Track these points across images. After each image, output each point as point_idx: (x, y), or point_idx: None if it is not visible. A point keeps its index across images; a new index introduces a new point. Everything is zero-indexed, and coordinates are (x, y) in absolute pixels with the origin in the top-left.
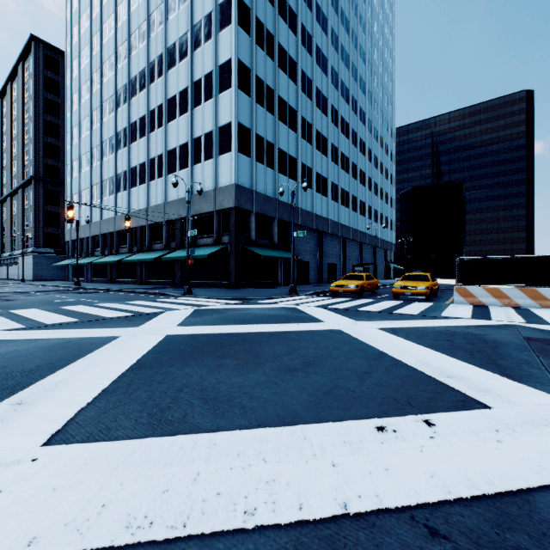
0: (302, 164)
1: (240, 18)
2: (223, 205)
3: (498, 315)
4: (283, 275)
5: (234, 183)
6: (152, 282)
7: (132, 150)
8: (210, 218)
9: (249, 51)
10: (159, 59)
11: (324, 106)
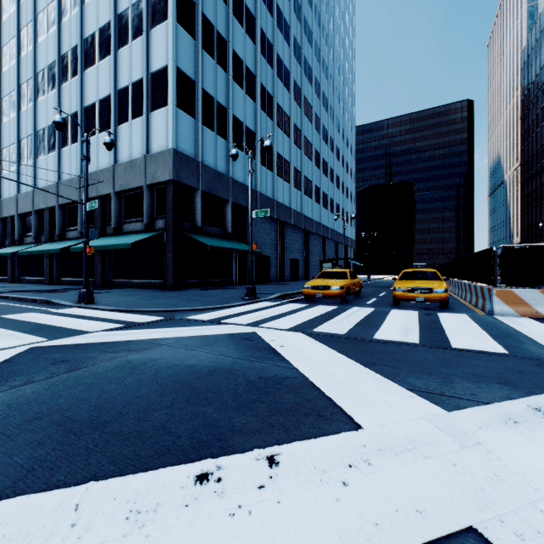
0: (262, 140)
1: None
2: (156, 178)
3: None
4: (238, 272)
5: (171, 147)
6: (66, 281)
7: (39, 108)
8: (141, 196)
9: None
10: None
11: (286, 79)
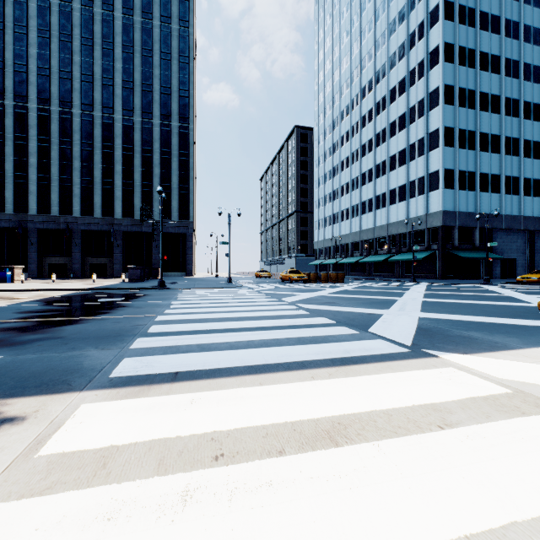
0: (507, 177)
1: (445, 98)
2: (432, 225)
3: None
4: (484, 270)
5: (440, 210)
6: (377, 275)
7: (363, 191)
8: (422, 233)
9: (453, 116)
10: (383, 131)
11: (536, 113)
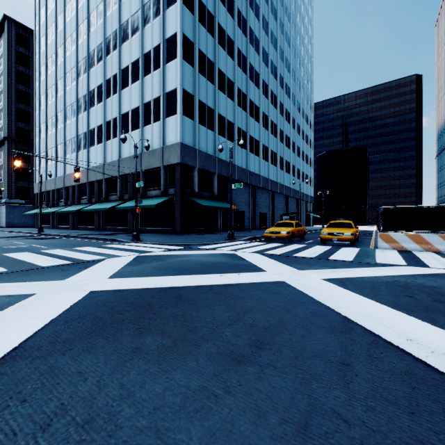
0: (238, 128)
1: None
2: (169, 161)
3: (430, 262)
4: (222, 222)
5: (179, 142)
6: (108, 228)
7: (91, 114)
8: (159, 173)
9: (192, 28)
10: (114, 35)
11: (256, 80)
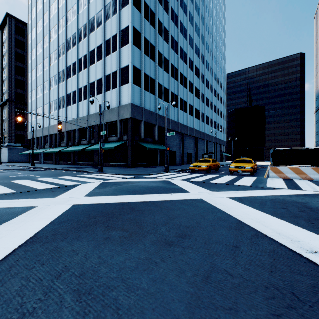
0: (172, 92)
1: (134, 1)
2: (123, 116)
3: (304, 186)
4: (160, 159)
5: (130, 102)
6: (80, 163)
7: (68, 83)
8: (116, 124)
9: (139, 22)
10: (84, 27)
11: (185, 58)
